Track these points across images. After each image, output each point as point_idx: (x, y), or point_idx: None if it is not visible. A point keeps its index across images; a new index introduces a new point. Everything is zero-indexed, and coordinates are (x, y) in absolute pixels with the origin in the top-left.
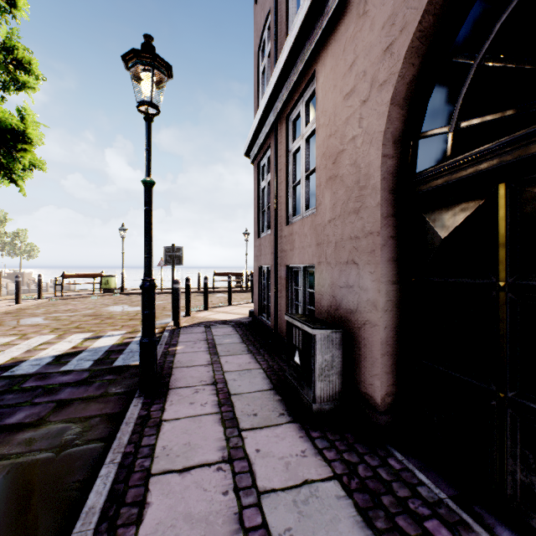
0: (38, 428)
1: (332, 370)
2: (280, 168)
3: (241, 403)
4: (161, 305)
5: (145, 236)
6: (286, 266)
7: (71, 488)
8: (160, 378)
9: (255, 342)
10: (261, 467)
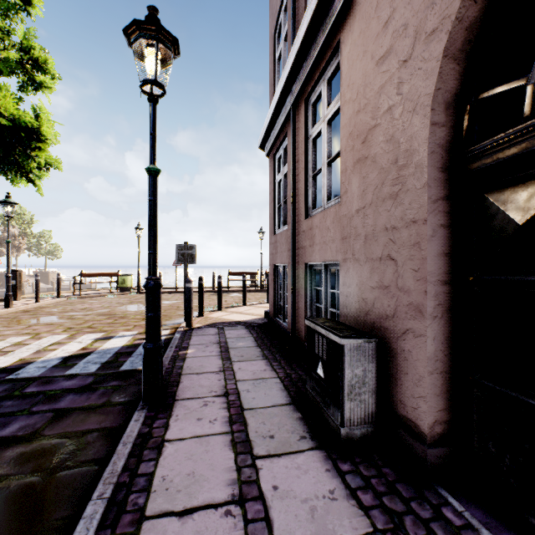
0: (30, 443)
1: (364, 387)
2: (297, 157)
3: (255, 420)
4: (175, 304)
5: (149, 230)
6: (304, 264)
7: (51, 528)
8: (167, 386)
9: (270, 346)
10: (280, 513)
